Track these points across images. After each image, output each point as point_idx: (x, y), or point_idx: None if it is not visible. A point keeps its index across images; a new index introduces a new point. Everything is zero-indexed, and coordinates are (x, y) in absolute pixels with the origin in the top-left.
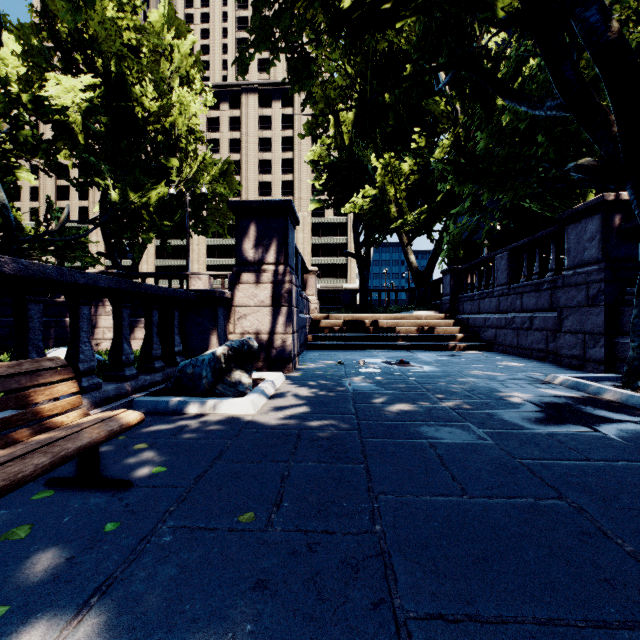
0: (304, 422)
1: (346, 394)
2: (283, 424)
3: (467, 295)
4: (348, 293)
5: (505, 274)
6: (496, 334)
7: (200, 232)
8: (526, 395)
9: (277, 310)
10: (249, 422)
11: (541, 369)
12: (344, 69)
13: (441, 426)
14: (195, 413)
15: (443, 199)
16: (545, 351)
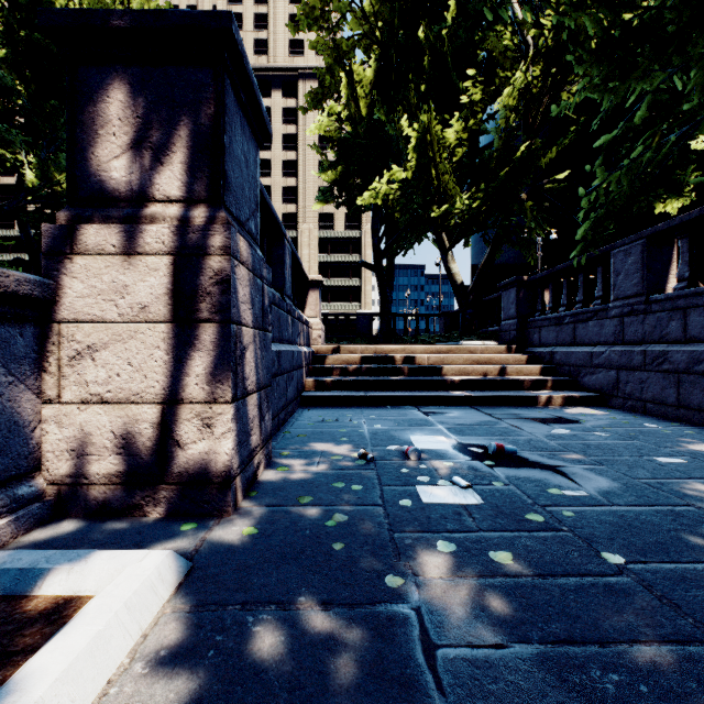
0: None
1: None
2: None
3: (547, 317)
4: (365, 318)
5: (636, 278)
6: (618, 379)
7: None
8: None
9: (187, 333)
10: None
11: None
12: (361, 4)
13: None
14: None
15: (507, 176)
16: None
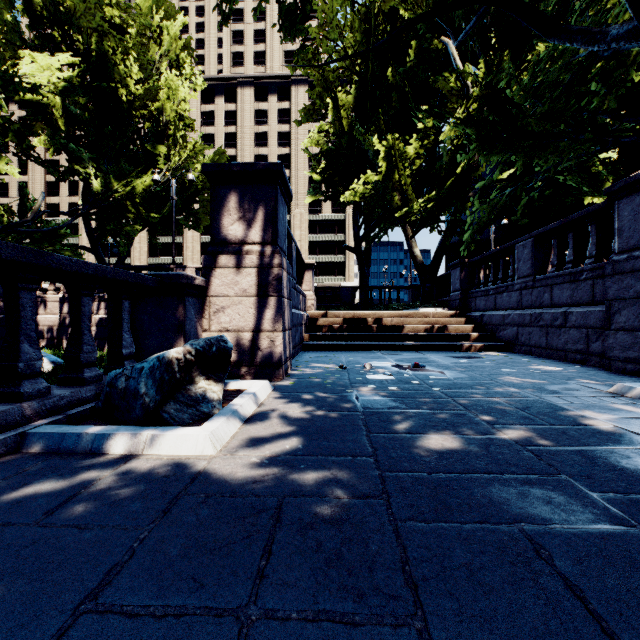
0: (291, 475)
1: (354, 415)
2: (255, 480)
3: (480, 290)
4: (347, 290)
5: (529, 264)
6: (518, 333)
7: (191, 226)
8: (608, 416)
9: (263, 301)
10: (199, 475)
11: (590, 375)
12: (343, 48)
13: (524, 485)
14: (119, 454)
15: (453, 185)
16: (585, 352)
